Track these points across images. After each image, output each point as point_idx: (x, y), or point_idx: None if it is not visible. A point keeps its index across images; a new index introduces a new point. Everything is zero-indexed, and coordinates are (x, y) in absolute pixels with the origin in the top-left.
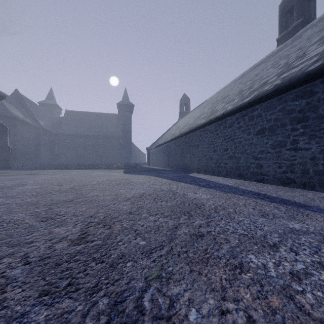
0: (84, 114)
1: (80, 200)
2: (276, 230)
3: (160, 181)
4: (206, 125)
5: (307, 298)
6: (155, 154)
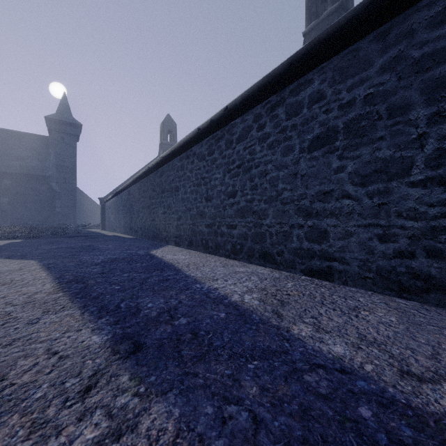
0: None
1: None
2: None
3: None
4: (191, 143)
5: None
6: (112, 208)
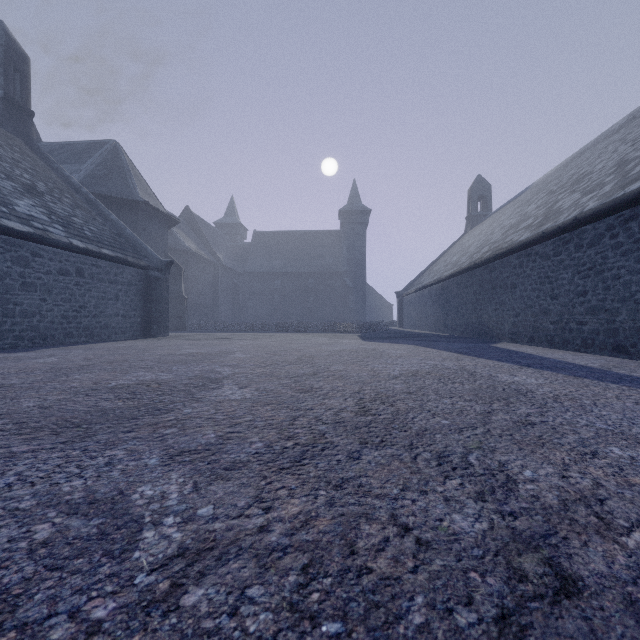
0: (283, 236)
1: (326, 375)
2: None
3: (438, 355)
4: (532, 243)
5: None
6: (414, 304)
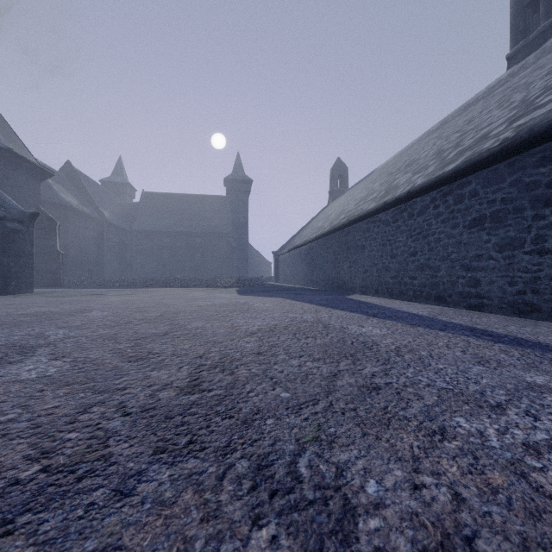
0: (172, 198)
1: (178, 334)
2: (502, 384)
3: (300, 308)
4: (377, 212)
5: (549, 478)
6: (288, 262)
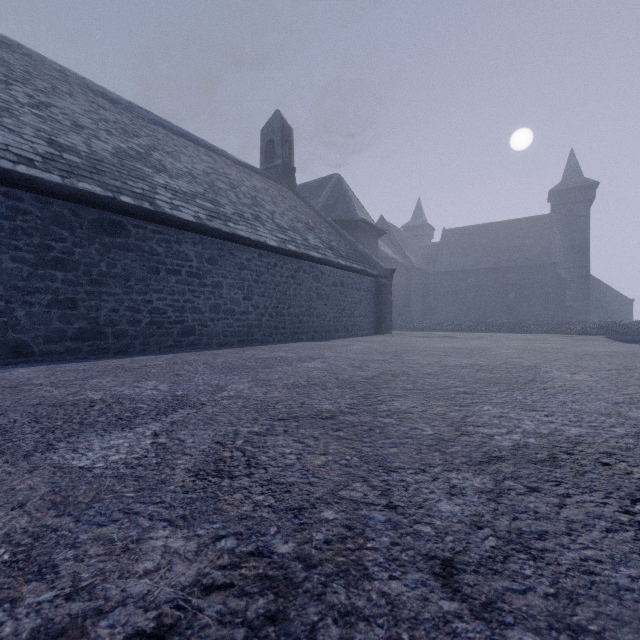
0: (476, 230)
1: None
2: None
3: None
4: None
5: None
6: None
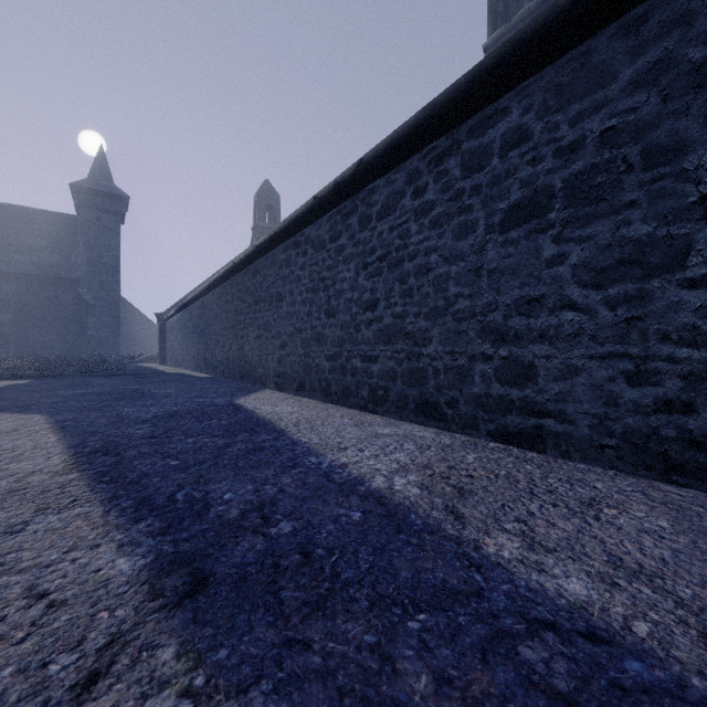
0: None
1: None
2: None
3: None
4: (302, 221)
5: None
6: (176, 330)
